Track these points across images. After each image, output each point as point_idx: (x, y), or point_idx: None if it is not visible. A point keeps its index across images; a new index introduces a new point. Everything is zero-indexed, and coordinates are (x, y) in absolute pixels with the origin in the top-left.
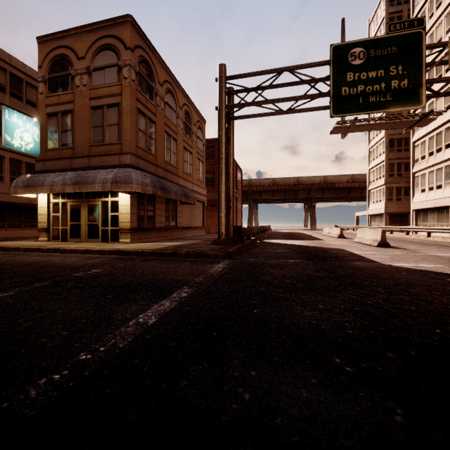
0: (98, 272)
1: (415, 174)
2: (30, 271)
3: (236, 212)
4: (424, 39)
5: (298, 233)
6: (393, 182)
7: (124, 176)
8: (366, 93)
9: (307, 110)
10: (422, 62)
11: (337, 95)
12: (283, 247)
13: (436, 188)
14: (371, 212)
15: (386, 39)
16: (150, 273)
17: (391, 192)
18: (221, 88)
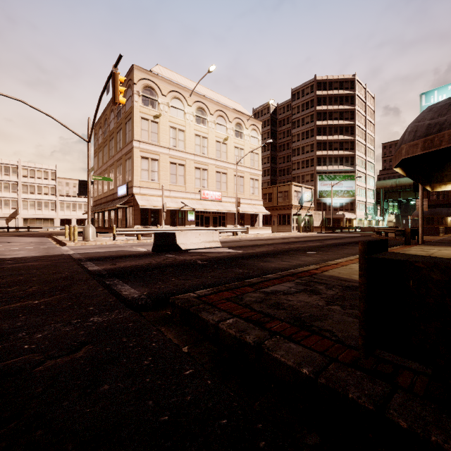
0: (193, 262)
1: None
2: (229, 256)
3: None
4: None
5: None
6: None
7: (403, 134)
8: None
9: None
10: None
11: None
12: None
13: None
14: None
15: None
16: (157, 268)
17: None
18: None
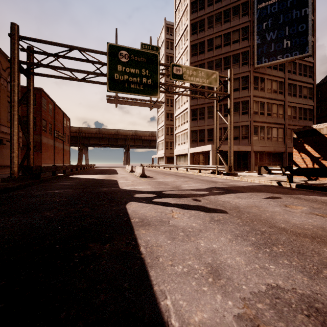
0: None
1: (176, 134)
2: None
3: (63, 153)
4: (159, 59)
5: (111, 169)
6: (168, 138)
7: None
8: (129, 81)
9: (96, 83)
10: (158, 72)
11: (111, 78)
12: (75, 180)
13: (183, 144)
14: (159, 156)
15: (140, 52)
16: None
17: (167, 144)
18: (12, 43)
